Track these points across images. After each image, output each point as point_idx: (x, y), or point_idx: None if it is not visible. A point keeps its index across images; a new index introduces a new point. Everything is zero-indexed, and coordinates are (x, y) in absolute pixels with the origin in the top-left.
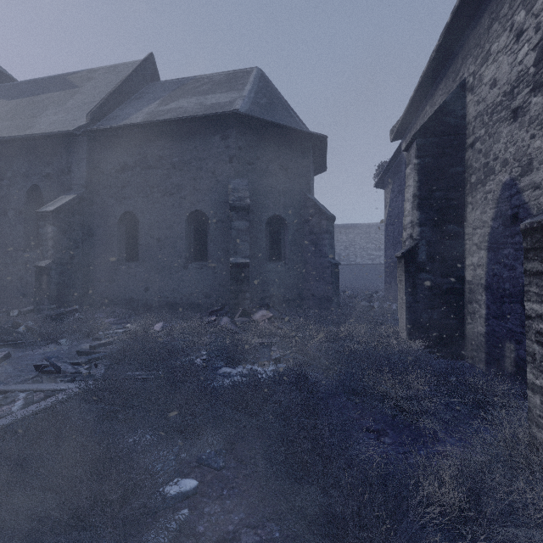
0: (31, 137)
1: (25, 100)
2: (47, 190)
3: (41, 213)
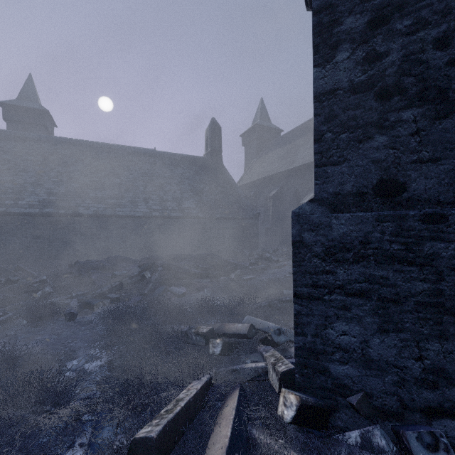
0: (296, 167)
1: (289, 145)
2: (302, 191)
3: (301, 204)
